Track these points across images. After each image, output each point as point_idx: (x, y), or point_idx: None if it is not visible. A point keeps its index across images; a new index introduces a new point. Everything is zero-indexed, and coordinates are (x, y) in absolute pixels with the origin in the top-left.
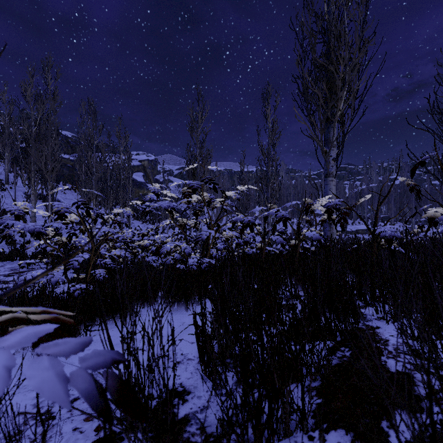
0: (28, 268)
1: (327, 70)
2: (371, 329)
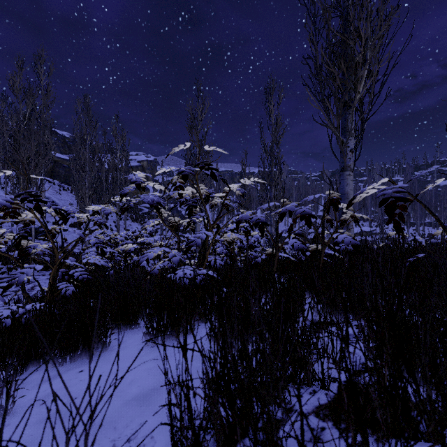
0: (10, 273)
1: (345, 45)
2: None
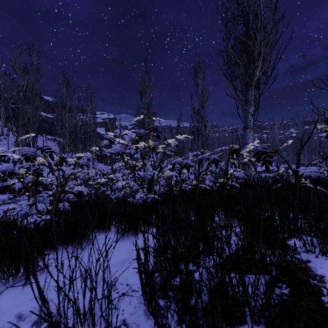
0: (15, 199)
1: (246, 44)
2: (302, 262)
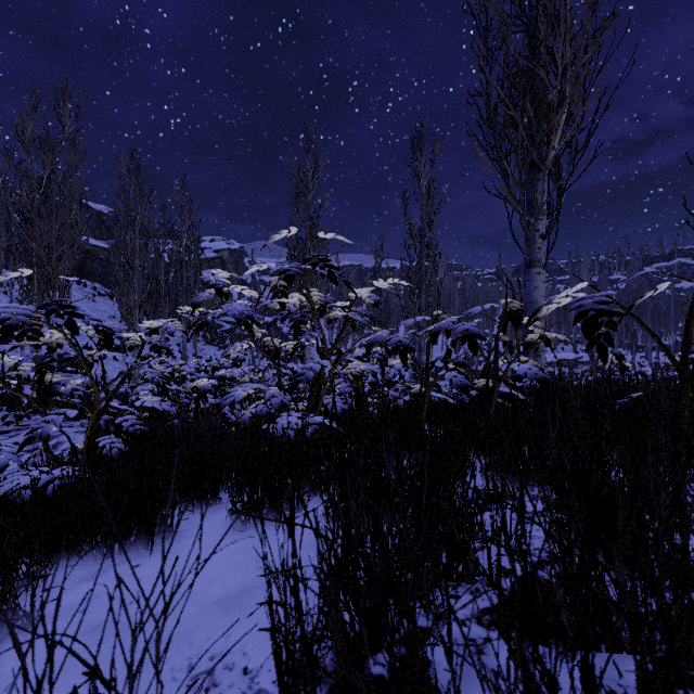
0: (19, 424)
1: (532, 76)
2: None
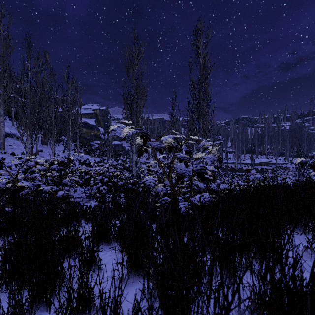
0: None
1: None
2: None
